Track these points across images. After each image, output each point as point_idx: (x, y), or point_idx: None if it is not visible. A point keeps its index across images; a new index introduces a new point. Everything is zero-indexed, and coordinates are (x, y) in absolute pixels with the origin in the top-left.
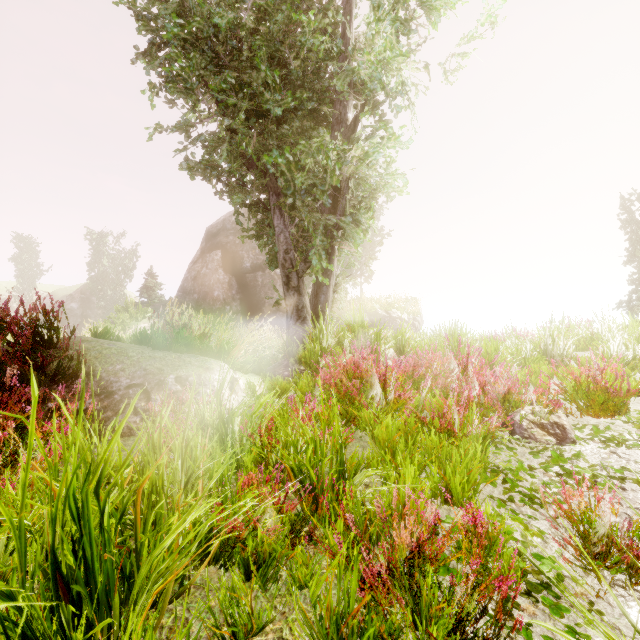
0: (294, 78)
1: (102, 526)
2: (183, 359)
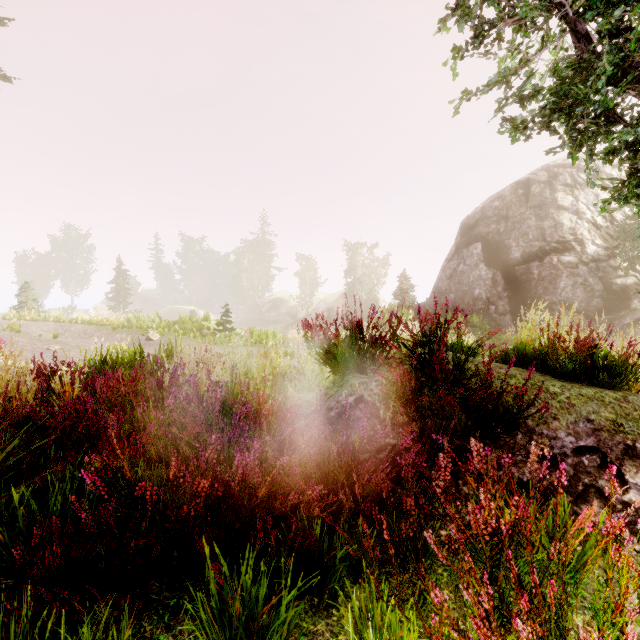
0: None
1: None
2: (635, 404)
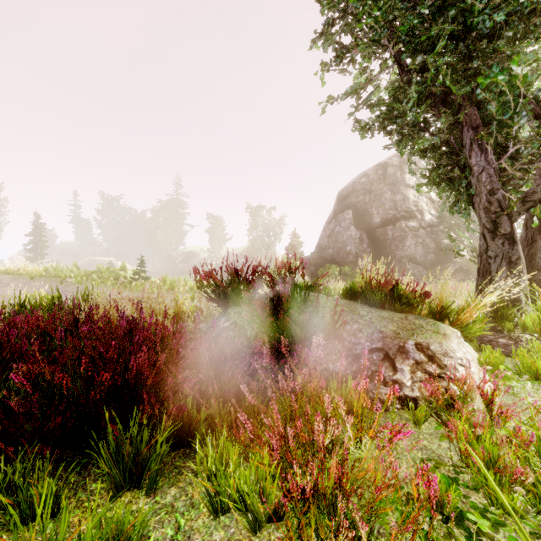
0: None
1: None
2: (411, 321)
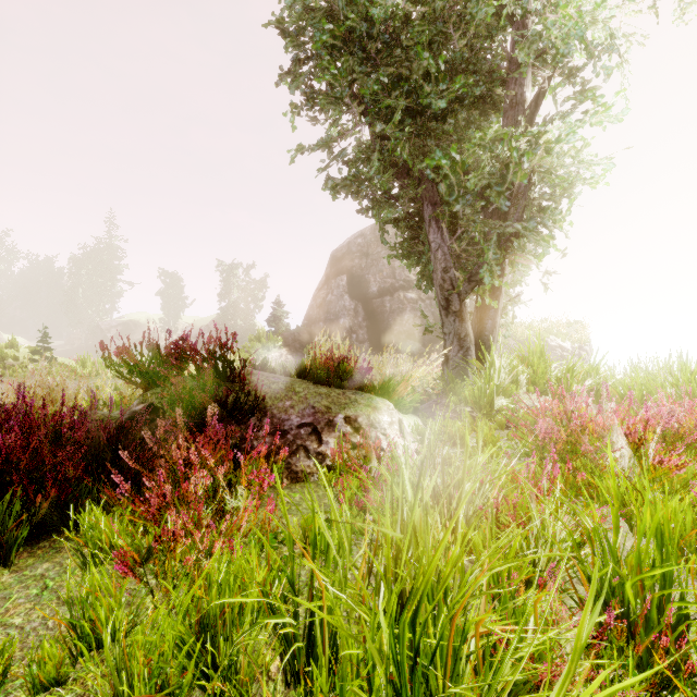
0: (457, 62)
1: (413, 666)
2: (348, 396)
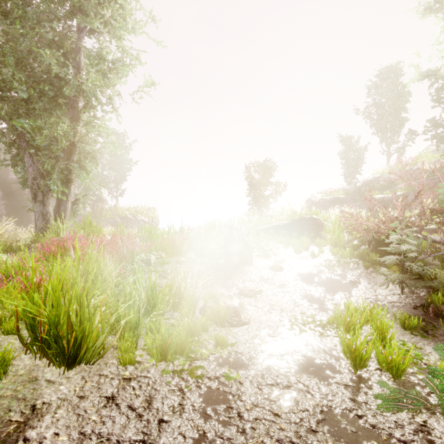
0: (39, 76)
1: None
2: None
